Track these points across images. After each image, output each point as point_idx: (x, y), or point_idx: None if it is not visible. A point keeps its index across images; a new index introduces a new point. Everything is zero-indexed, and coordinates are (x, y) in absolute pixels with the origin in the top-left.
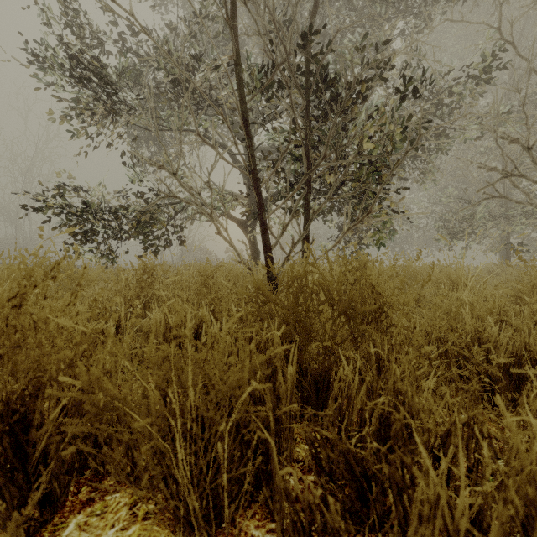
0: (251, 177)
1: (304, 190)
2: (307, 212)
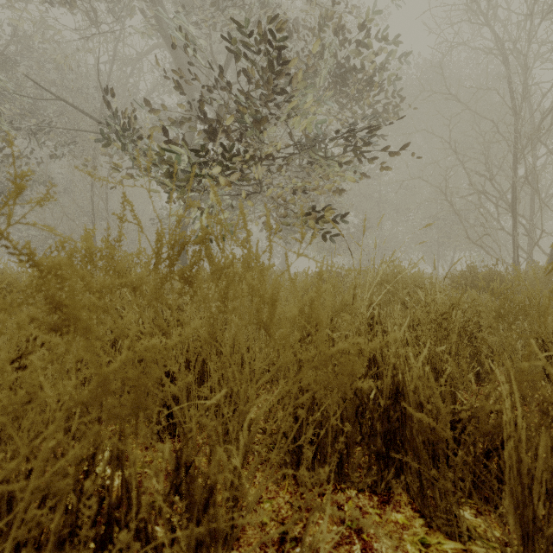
0: None
1: None
2: None
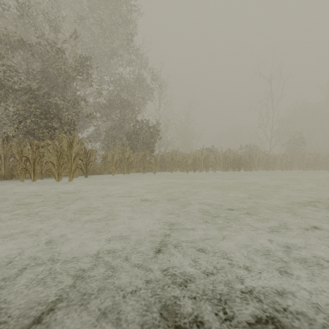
0: None
1: None
2: None
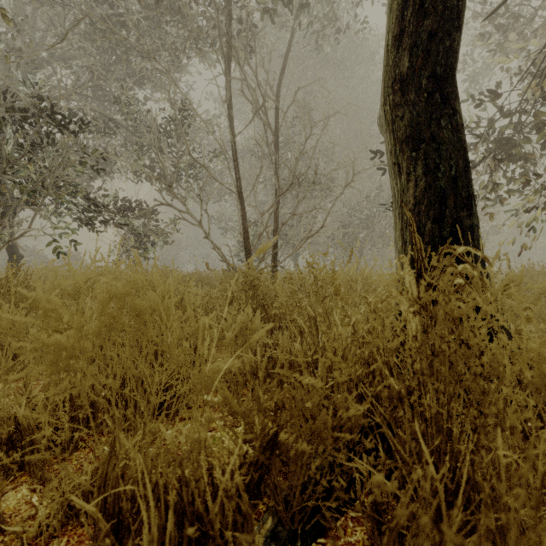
0: None
1: None
2: None
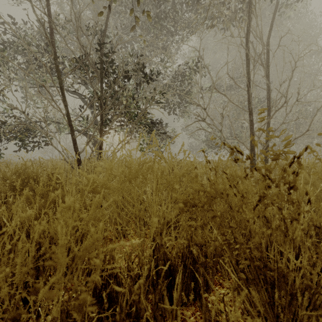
0: (67, 116)
1: (99, 124)
2: (101, 135)
